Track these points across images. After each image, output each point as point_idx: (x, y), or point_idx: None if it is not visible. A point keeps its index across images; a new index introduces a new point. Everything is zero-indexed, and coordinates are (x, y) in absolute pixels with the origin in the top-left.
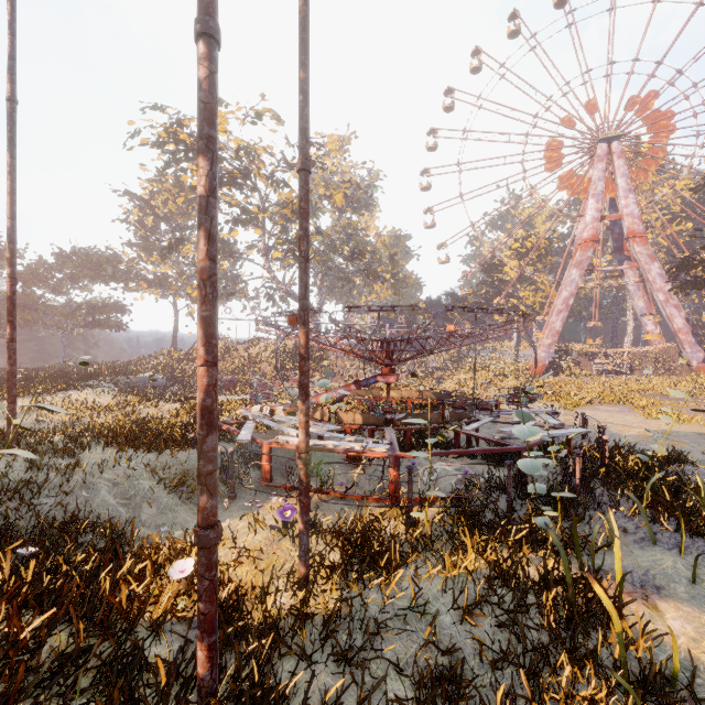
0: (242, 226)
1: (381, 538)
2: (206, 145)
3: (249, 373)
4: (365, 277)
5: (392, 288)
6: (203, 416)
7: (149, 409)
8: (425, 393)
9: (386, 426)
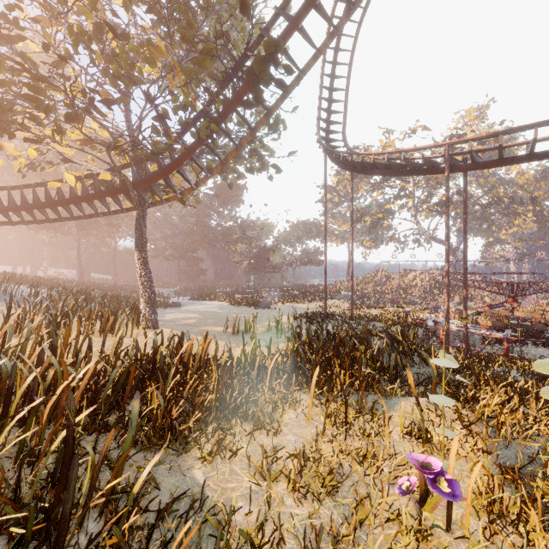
0: (400, 199)
1: (495, 358)
2: (447, 261)
3: (404, 294)
4: (504, 215)
5: (536, 222)
6: (447, 311)
7: (366, 311)
8: (547, 316)
9: (506, 328)
